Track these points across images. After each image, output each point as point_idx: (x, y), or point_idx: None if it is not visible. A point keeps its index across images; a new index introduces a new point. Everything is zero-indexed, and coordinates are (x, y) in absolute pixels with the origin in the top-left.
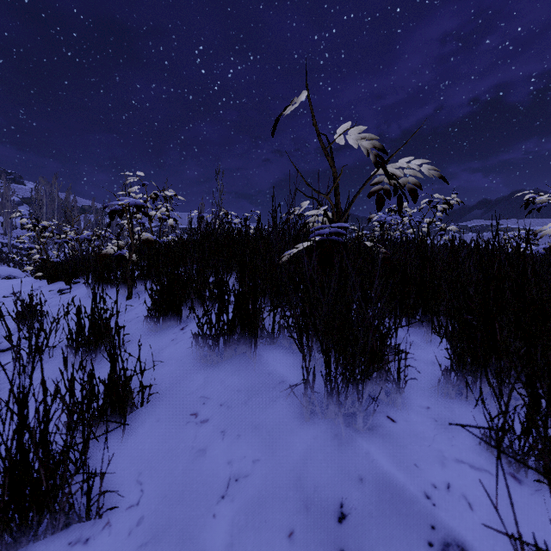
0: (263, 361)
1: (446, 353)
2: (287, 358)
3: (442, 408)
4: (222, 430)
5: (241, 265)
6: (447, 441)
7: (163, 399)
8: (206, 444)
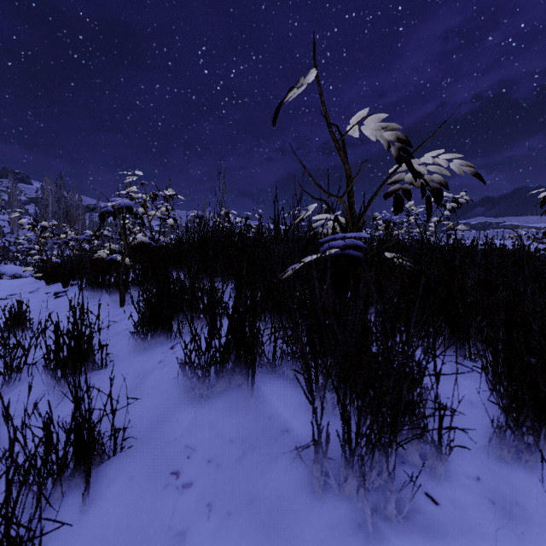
0: (263, 398)
1: (484, 388)
2: (291, 395)
3: (498, 480)
4: (208, 502)
5: (236, 281)
6: (516, 542)
7: (140, 445)
8: (186, 524)
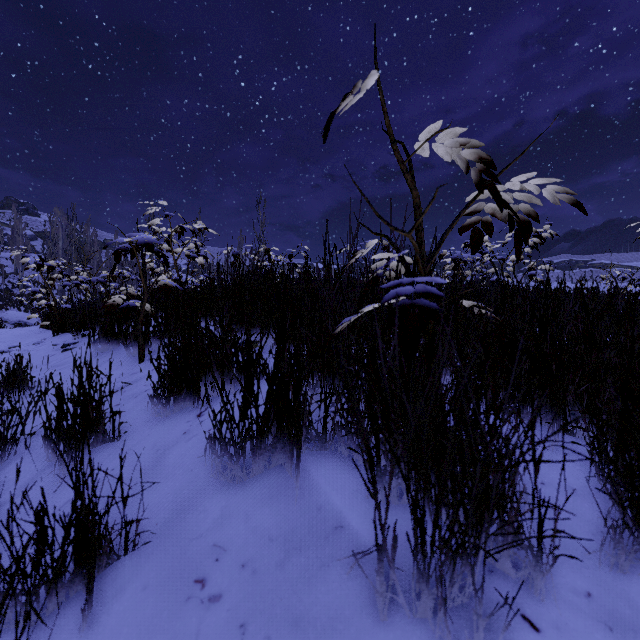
0: (310, 482)
1: (586, 470)
2: (345, 478)
3: (614, 596)
4: (241, 621)
5: (277, 336)
6: None
7: (157, 543)
8: None
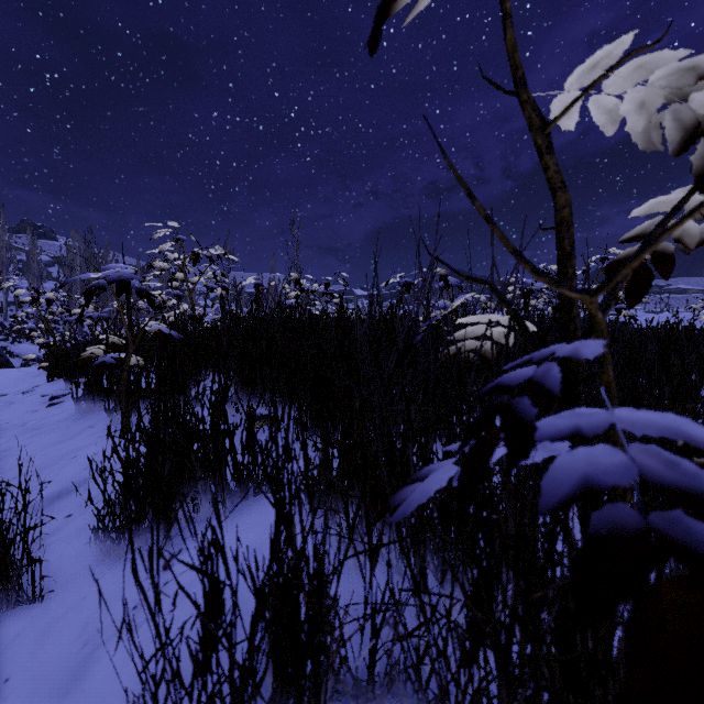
0: None
1: None
2: None
3: None
4: None
5: (273, 496)
6: None
7: None
8: None
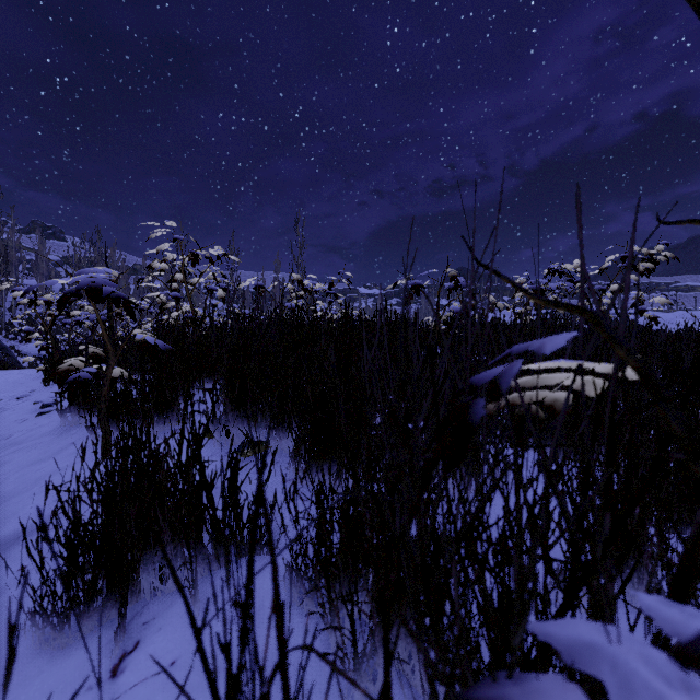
0: None
1: None
2: None
3: None
4: None
5: None
6: None
7: None
8: None
